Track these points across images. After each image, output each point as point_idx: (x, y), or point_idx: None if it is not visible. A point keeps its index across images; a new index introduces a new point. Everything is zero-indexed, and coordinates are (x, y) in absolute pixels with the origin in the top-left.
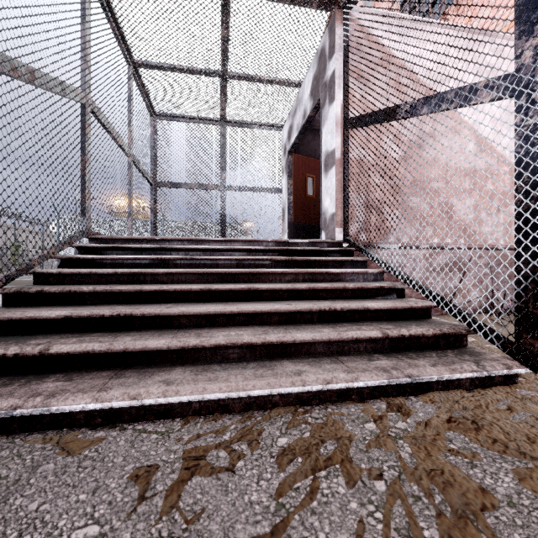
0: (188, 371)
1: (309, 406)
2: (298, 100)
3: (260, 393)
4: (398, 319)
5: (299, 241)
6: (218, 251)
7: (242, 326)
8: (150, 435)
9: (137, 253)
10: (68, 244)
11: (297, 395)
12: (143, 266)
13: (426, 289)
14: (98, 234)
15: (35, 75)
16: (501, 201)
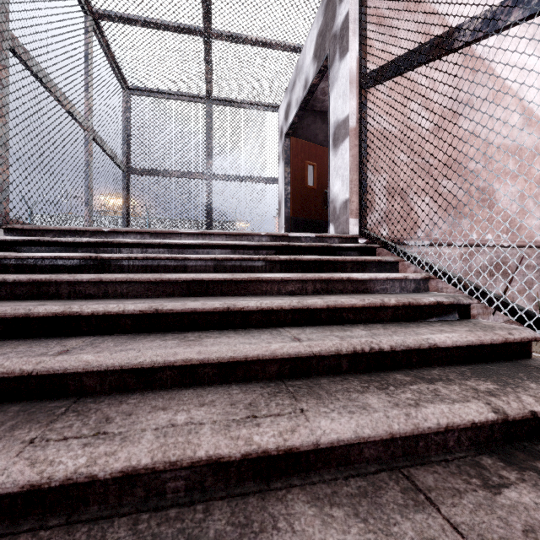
0: None
1: None
2: (298, 69)
3: None
4: (480, 360)
5: (303, 235)
6: (191, 248)
7: (208, 387)
8: None
9: (69, 250)
10: None
11: None
12: (68, 270)
13: (518, 308)
14: (26, 224)
15: None
16: None
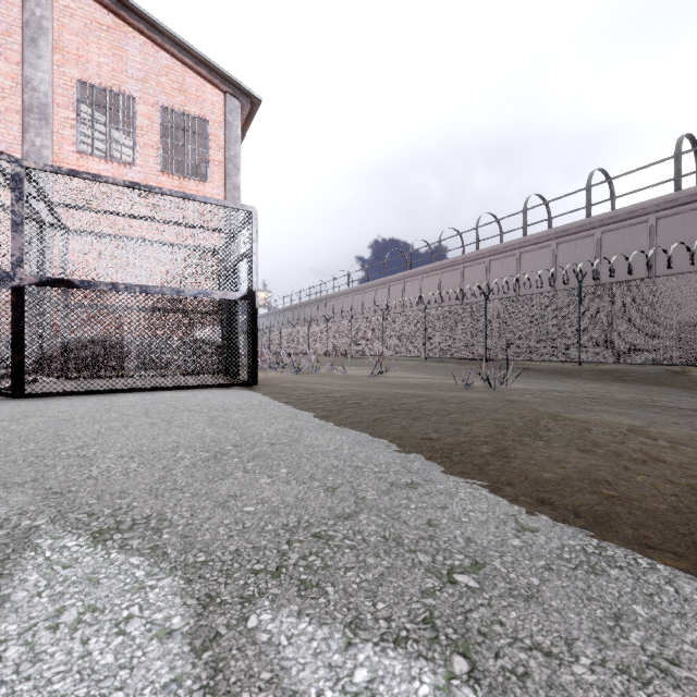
0: None
1: None
2: None
3: None
4: None
5: None
6: None
7: None
8: None
9: None
10: None
11: None
12: None
13: None
14: None
15: None
16: None
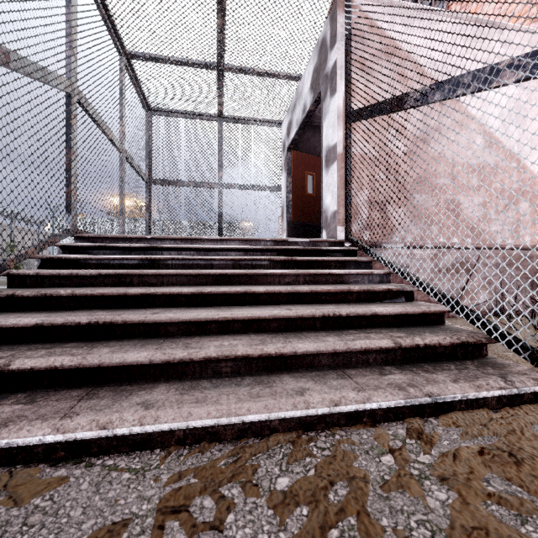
0: (173, 390)
1: (314, 431)
2: (298, 94)
3: (255, 419)
4: (408, 325)
5: (299, 240)
6: (213, 251)
7: (237, 334)
8: (122, 473)
9: (126, 253)
10: (50, 243)
11: (299, 419)
12: (131, 267)
13: (438, 292)
14: (86, 232)
15: (10, 57)
16: (509, 198)
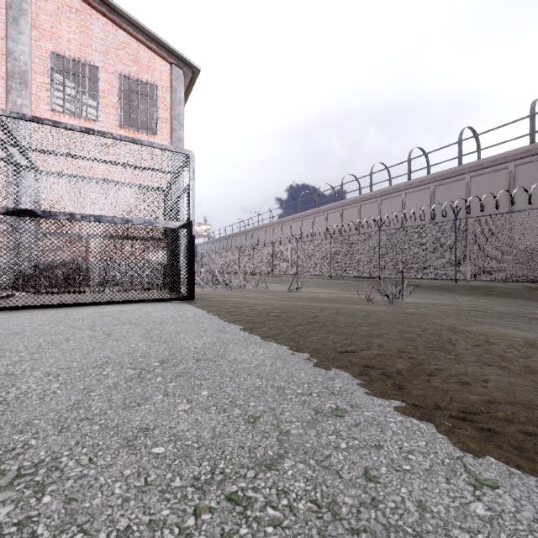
0: None
1: None
2: None
3: None
4: None
5: None
6: None
7: None
8: None
9: None
10: None
11: None
12: None
13: None
14: None
15: None
16: None
